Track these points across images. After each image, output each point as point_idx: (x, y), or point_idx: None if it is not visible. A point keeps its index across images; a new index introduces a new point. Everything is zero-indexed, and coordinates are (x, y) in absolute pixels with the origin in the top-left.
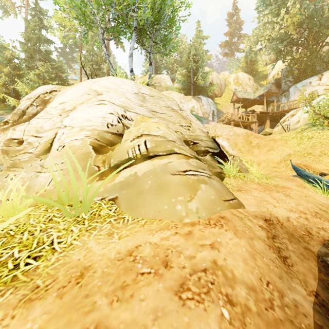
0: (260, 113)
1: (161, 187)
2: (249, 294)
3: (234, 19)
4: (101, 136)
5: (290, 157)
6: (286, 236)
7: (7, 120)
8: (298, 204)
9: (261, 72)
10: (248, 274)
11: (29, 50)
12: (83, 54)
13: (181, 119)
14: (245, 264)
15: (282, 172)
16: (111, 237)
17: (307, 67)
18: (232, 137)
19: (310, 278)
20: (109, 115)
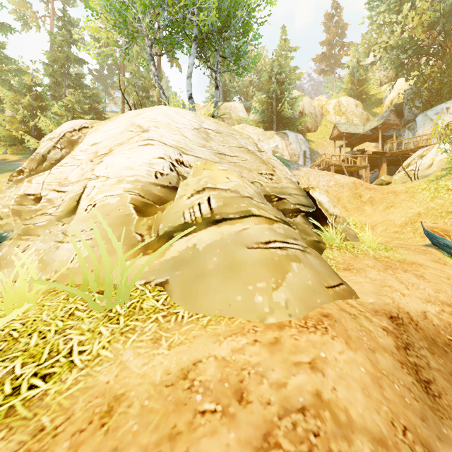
0: (373, 154)
1: (231, 268)
2: None
3: (334, 21)
4: (146, 191)
5: (420, 217)
6: (424, 344)
7: (23, 168)
8: (438, 290)
9: (373, 95)
10: (371, 415)
11: (55, 74)
12: (125, 77)
13: (260, 164)
14: (367, 396)
15: (408, 240)
16: (157, 344)
17: (442, 86)
18: (332, 189)
19: None
20: (158, 161)
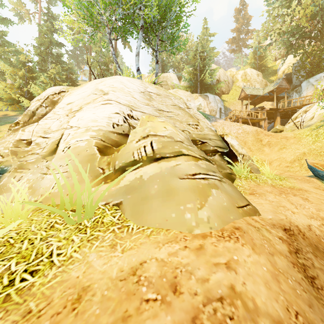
0: (270, 110)
1: (168, 193)
2: None
3: (242, 14)
4: (106, 137)
5: (305, 155)
6: (309, 249)
7: (18, 121)
8: (319, 209)
9: (270, 67)
10: (272, 303)
11: (42, 54)
12: (92, 56)
13: (188, 118)
14: (268, 289)
15: (296, 172)
16: (113, 249)
17: (320, 60)
18: (241, 135)
19: None
20: (115, 115)
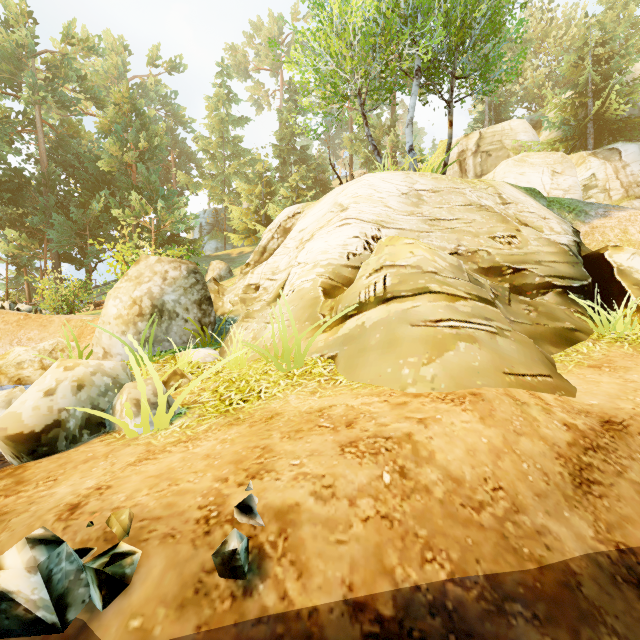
0: None
1: (390, 344)
2: (443, 481)
3: None
4: (337, 274)
5: None
6: None
7: (249, 261)
8: None
9: None
10: (461, 465)
11: (282, 154)
12: (352, 133)
13: (495, 224)
14: (469, 455)
15: None
16: (313, 395)
17: None
18: None
19: (639, 529)
20: (352, 241)
